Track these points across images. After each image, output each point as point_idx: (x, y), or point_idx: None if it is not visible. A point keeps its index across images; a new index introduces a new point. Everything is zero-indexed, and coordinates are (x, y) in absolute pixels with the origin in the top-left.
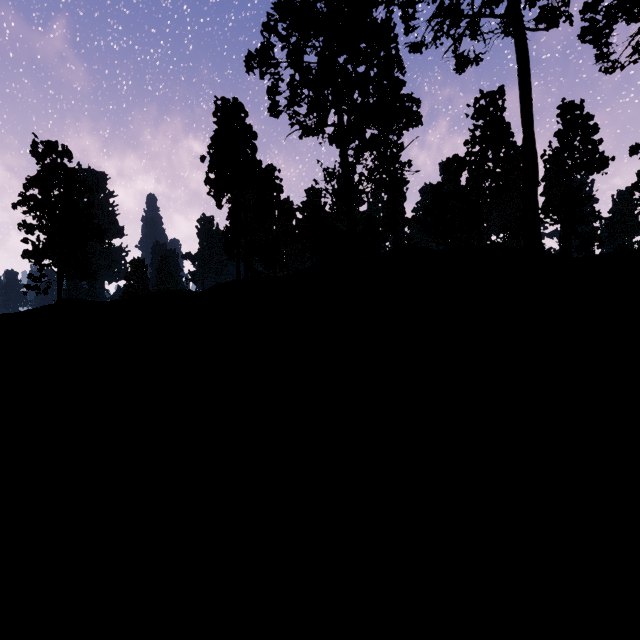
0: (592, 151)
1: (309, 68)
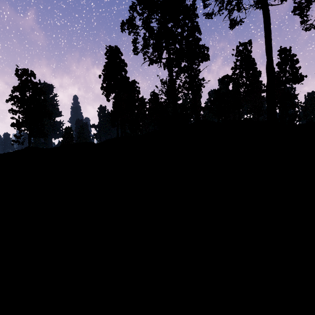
0: (295, 72)
1: (153, 29)
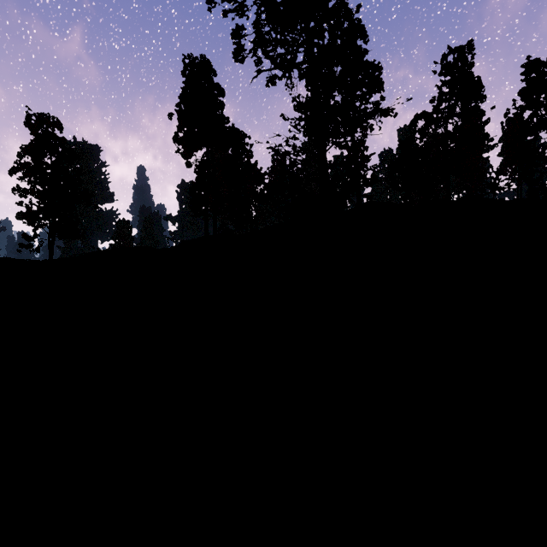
0: None
1: (276, 3)
